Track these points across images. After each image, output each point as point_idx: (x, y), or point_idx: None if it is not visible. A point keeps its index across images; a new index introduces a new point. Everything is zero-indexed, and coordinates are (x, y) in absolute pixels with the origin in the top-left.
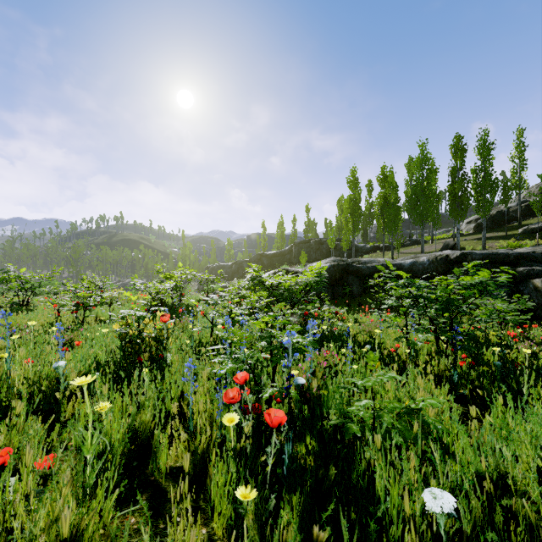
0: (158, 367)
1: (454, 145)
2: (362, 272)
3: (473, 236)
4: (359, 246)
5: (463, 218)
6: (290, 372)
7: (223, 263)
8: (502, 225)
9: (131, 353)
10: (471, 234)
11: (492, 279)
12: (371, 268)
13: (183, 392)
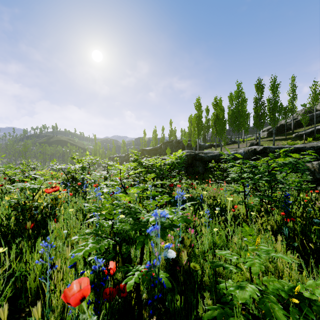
0: (46, 233)
1: (257, 84)
2: (204, 159)
3: (267, 139)
4: (201, 144)
5: (262, 128)
6: (158, 275)
7: (119, 155)
8: (283, 132)
9: (23, 220)
10: (265, 137)
11: (302, 159)
12: (210, 156)
13: (53, 264)
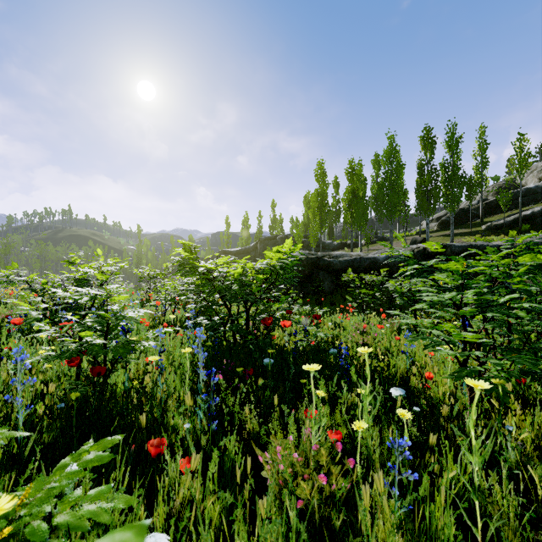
0: None
1: (424, 136)
2: (333, 267)
3: (439, 233)
4: (326, 243)
5: (433, 213)
6: None
7: None
8: (465, 223)
9: None
10: (436, 231)
11: None
12: (343, 262)
13: None
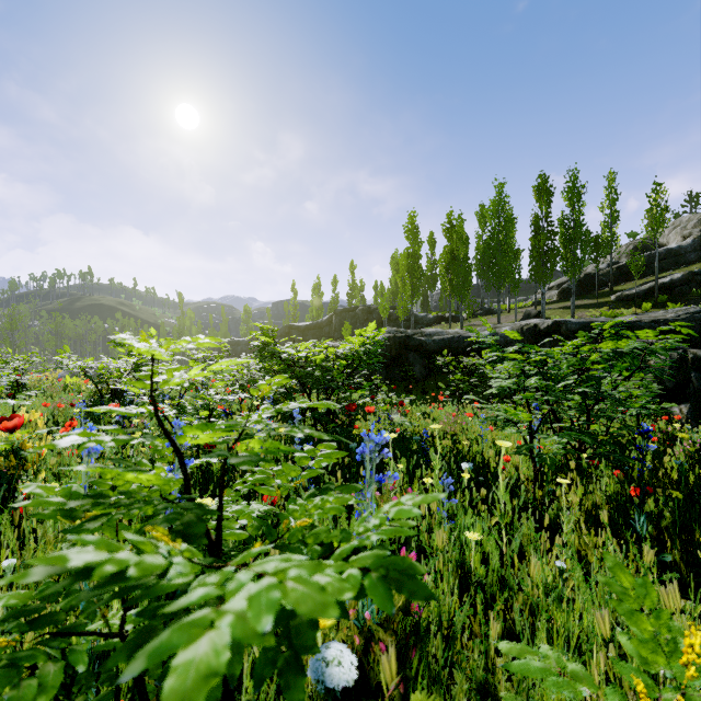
0: None
1: (538, 186)
2: (426, 347)
3: (558, 304)
4: (419, 316)
5: (549, 280)
6: None
7: (237, 339)
8: (591, 291)
9: None
10: (555, 301)
11: (662, 343)
12: (438, 341)
13: None
